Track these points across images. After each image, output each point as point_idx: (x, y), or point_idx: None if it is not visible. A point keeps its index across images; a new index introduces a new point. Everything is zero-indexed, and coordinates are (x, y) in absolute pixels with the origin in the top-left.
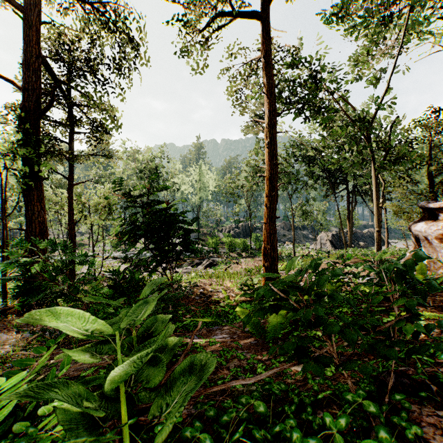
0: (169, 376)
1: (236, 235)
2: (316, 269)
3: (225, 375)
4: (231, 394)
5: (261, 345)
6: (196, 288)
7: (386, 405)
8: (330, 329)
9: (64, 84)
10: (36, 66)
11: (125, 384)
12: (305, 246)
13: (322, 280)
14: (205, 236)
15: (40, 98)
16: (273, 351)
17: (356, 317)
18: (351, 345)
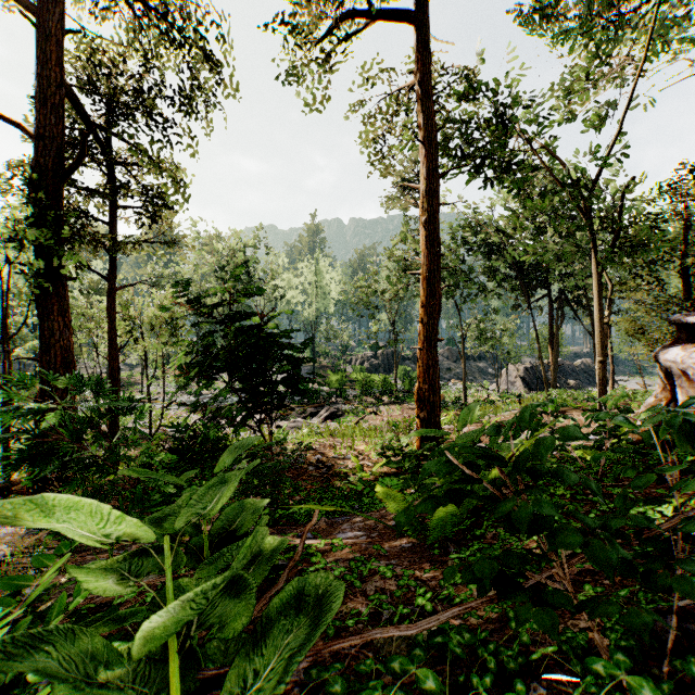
0: (263, 606)
1: (373, 369)
2: (529, 424)
3: (360, 606)
4: (371, 644)
5: (420, 552)
6: (310, 453)
7: (668, 682)
8: (565, 538)
9: (101, 129)
10: (56, 100)
11: (181, 631)
12: (482, 386)
13: (547, 445)
14: (325, 370)
15: (63, 151)
16: (452, 576)
17: (581, 504)
18: (609, 571)
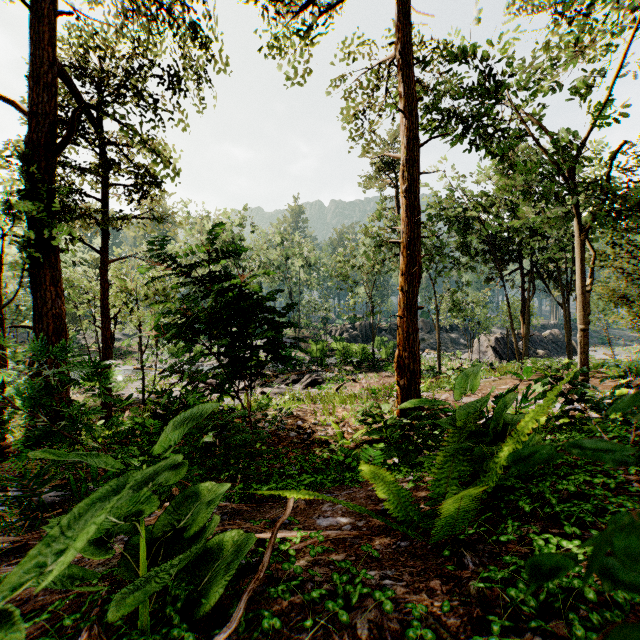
0: None
1: (351, 339)
2: None
3: None
4: None
5: (423, 557)
6: (291, 419)
7: None
8: None
9: (93, 109)
10: (49, 78)
11: None
12: (455, 355)
13: None
14: (307, 340)
15: (55, 128)
16: None
17: (634, 498)
18: None
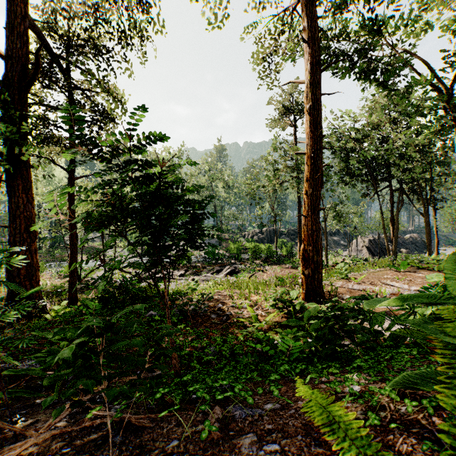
0: None
1: (260, 241)
2: None
3: None
4: None
5: None
6: (213, 302)
7: None
8: None
9: (61, 58)
10: (22, 29)
11: None
12: (337, 252)
13: None
14: (227, 241)
15: (27, 69)
16: None
17: None
18: None
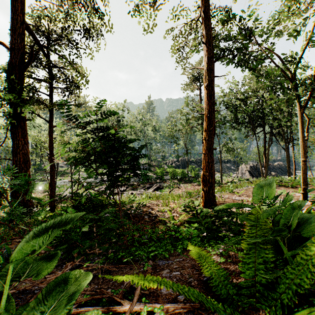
0: None
1: (177, 167)
2: None
3: None
4: None
5: None
6: (145, 208)
7: None
8: None
9: (45, 48)
10: (20, 30)
11: None
12: (229, 175)
13: None
14: (154, 167)
15: (24, 56)
16: None
17: None
18: None
